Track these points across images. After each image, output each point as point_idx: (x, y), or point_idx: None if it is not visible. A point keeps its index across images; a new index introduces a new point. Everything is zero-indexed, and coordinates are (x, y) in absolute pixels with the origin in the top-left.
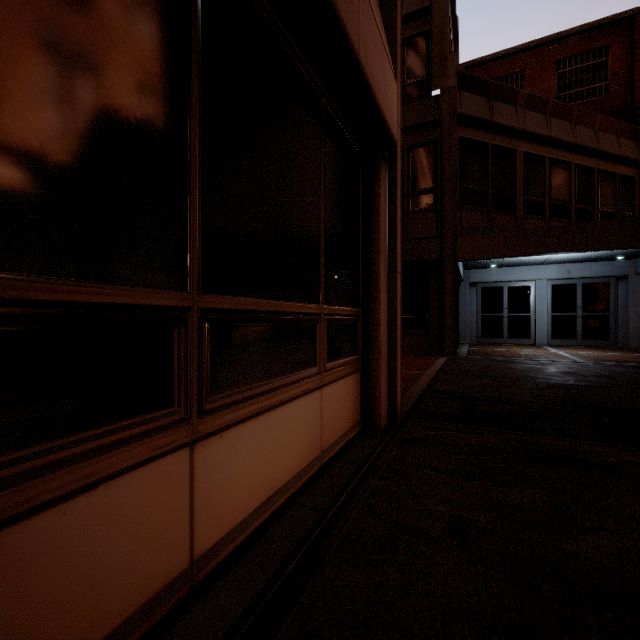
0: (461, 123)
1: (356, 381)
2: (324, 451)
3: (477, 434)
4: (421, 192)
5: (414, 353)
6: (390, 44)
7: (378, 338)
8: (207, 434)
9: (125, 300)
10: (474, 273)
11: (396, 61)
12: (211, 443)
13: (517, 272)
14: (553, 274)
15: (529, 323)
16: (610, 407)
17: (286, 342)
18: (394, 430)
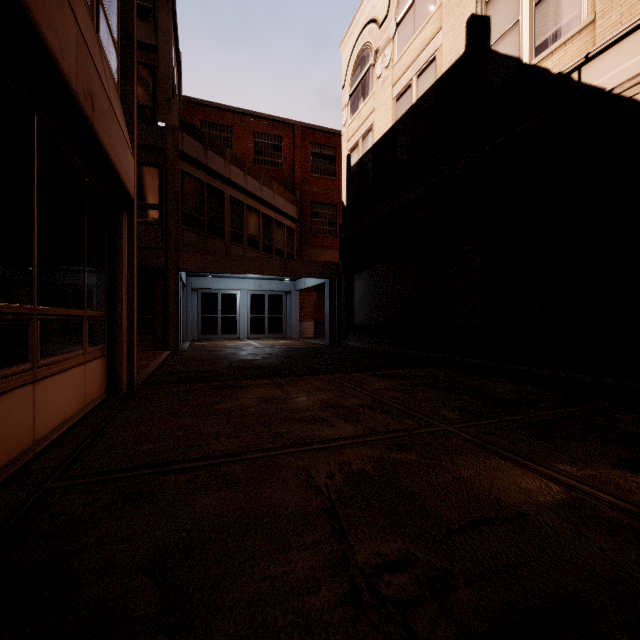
0: (183, 159)
1: (104, 362)
2: (87, 405)
3: (187, 386)
4: (148, 206)
5: (141, 350)
6: (129, 130)
7: (121, 332)
8: (39, 379)
9: (15, 311)
10: (196, 280)
11: (134, 144)
12: (40, 384)
13: (228, 282)
14: (251, 286)
15: (236, 322)
16: (260, 367)
17: (69, 333)
18: (133, 393)
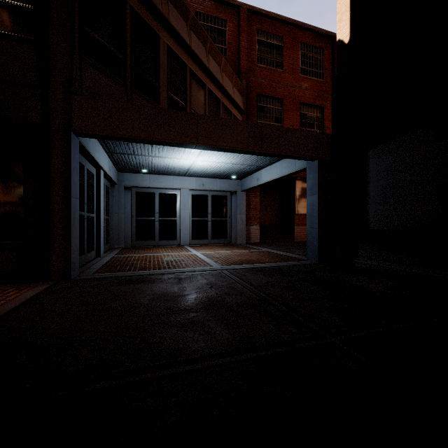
0: None
1: None
2: None
3: None
4: (9, 5)
5: None
6: None
7: None
8: None
9: None
10: (128, 177)
11: None
12: None
13: (166, 180)
14: (193, 185)
15: (176, 226)
16: None
17: None
18: None
